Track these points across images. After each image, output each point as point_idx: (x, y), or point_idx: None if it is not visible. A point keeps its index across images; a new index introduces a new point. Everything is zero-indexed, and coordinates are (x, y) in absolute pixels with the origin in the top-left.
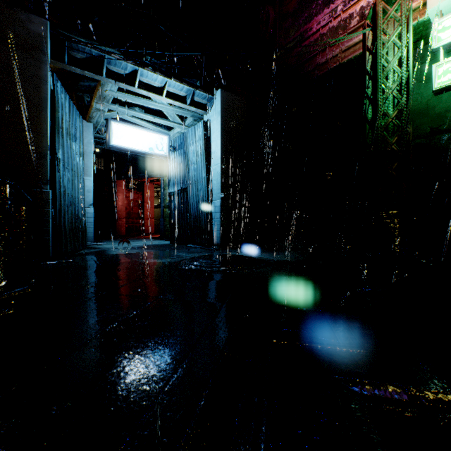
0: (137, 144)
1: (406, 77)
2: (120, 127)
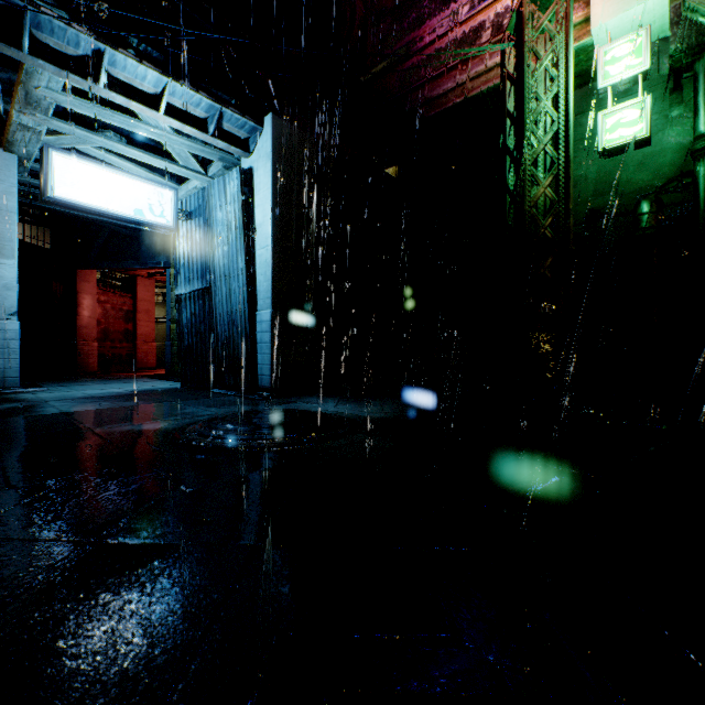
0: (110, 199)
1: (564, 125)
2: (70, 164)
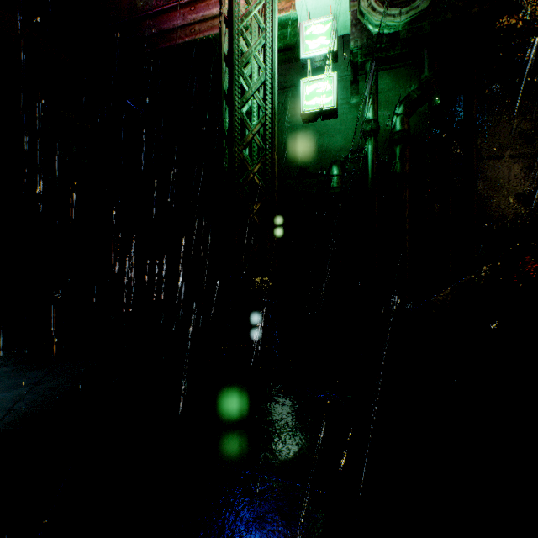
0: None
1: (271, 78)
2: None
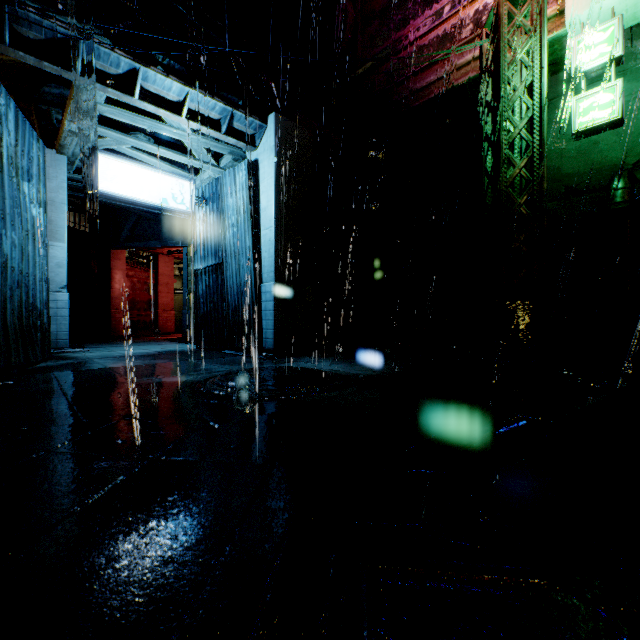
0: (141, 191)
1: (538, 111)
2: (110, 163)
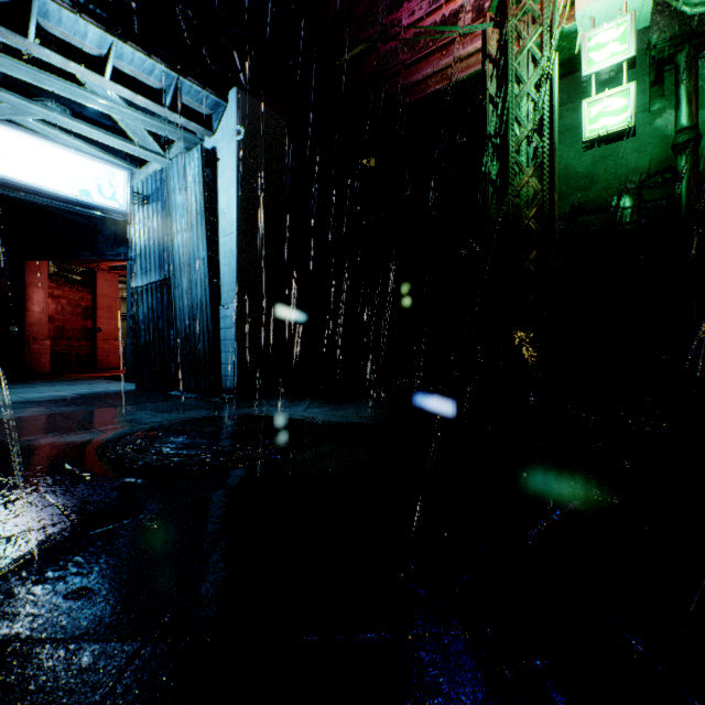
0: (49, 177)
1: (549, 111)
2: None
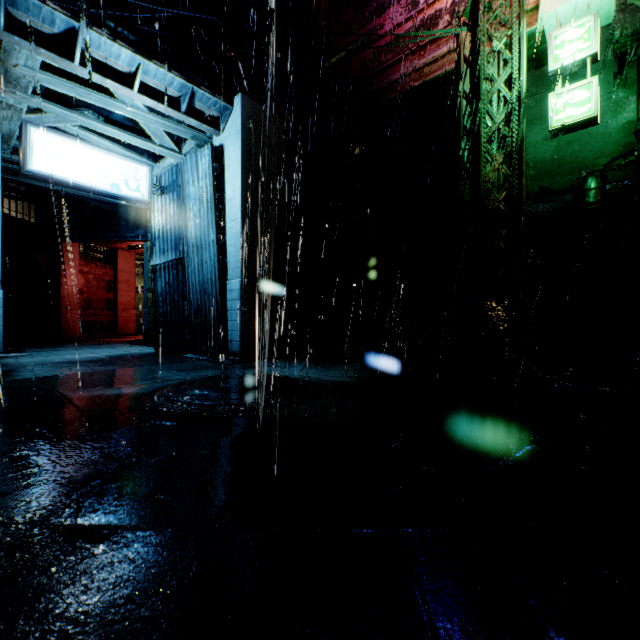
0: (87, 174)
1: (517, 104)
2: (49, 140)
